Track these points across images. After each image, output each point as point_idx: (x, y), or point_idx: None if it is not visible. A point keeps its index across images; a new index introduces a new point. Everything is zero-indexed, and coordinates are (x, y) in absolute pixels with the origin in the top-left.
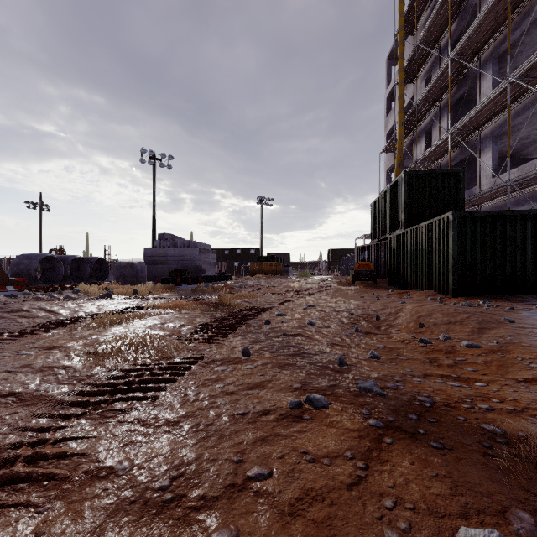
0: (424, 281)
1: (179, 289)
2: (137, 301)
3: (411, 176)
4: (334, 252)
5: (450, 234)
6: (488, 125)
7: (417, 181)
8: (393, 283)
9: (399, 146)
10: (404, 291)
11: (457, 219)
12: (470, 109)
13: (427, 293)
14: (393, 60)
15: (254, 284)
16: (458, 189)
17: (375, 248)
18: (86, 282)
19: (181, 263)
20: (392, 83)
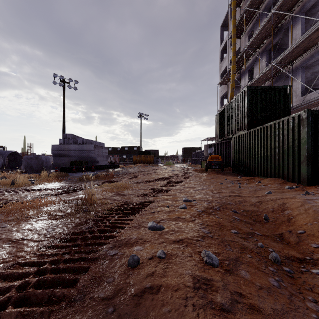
0: (269, 170)
1: (70, 176)
2: (0, 195)
3: (252, 90)
4: (186, 149)
5: (304, 130)
6: (298, 60)
7: (256, 94)
8: (237, 170)
9: (233, 77)
10: (249, 177)
11: (310, 117)
12: (279, 54)
13: (276, 180)
14: (225, 27)
15: (134, 172)
16: (286, 100)
17: (219, 146)
18: (1, 170)
19: (80, 155)
20: (224, 41)
